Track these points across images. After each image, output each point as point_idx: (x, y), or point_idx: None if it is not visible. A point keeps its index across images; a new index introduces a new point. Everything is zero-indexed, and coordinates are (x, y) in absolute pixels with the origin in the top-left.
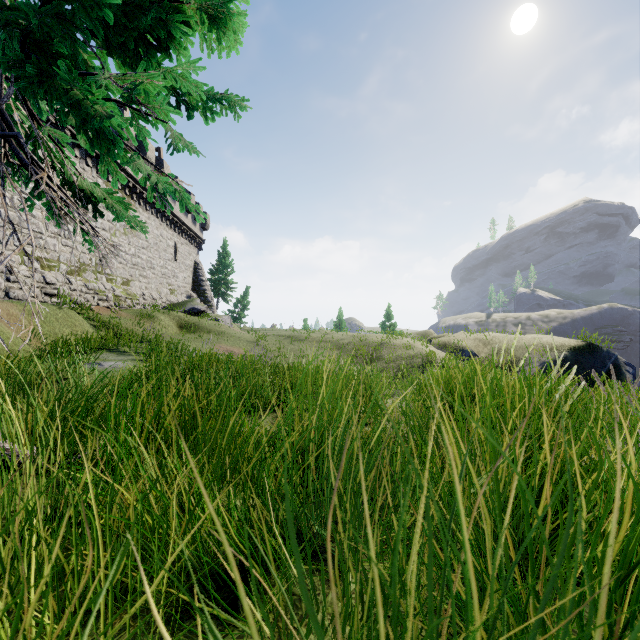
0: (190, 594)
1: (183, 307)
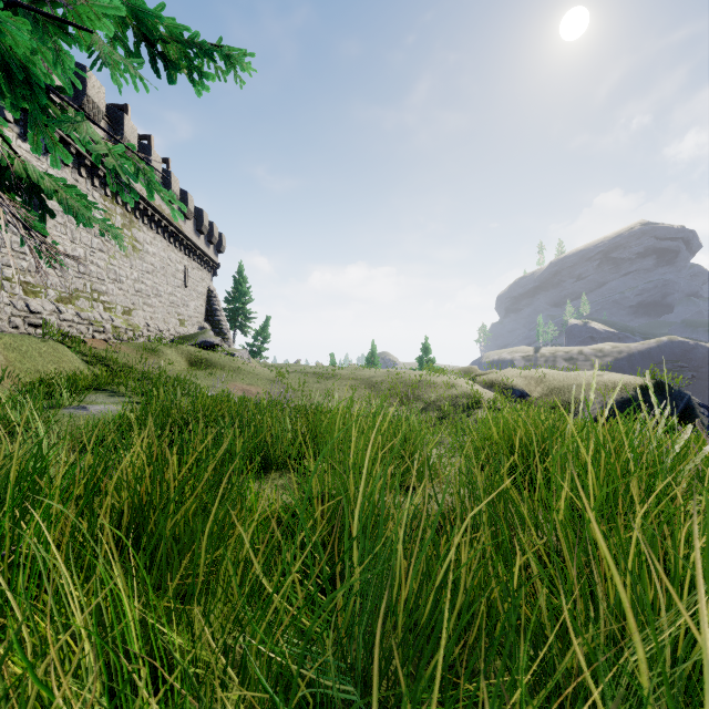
0: None
1: (194, 340)
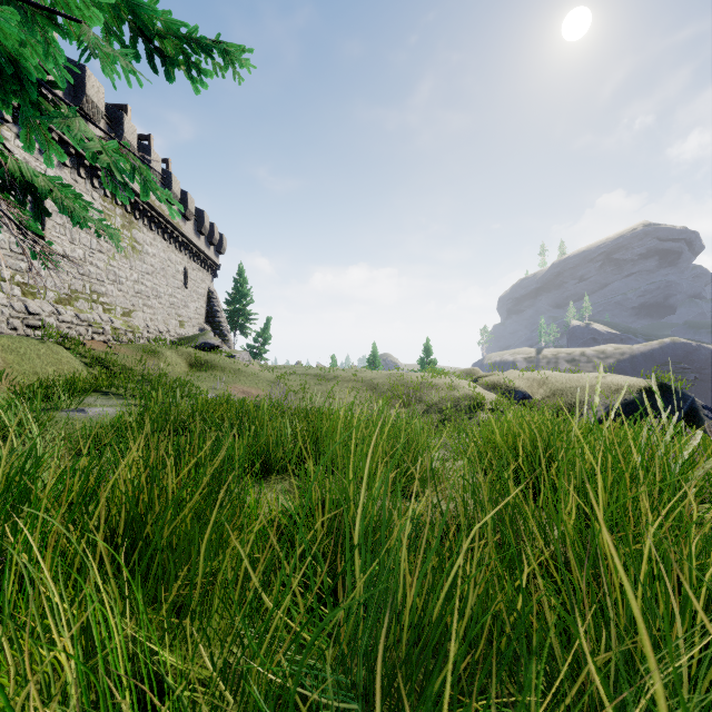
0: None
1: (194, 341)
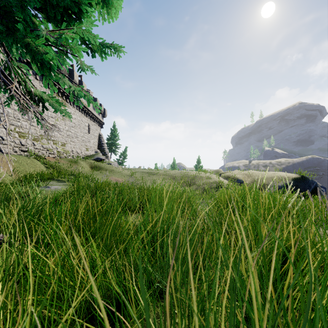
0: (87, 321)
1: (93, 157)
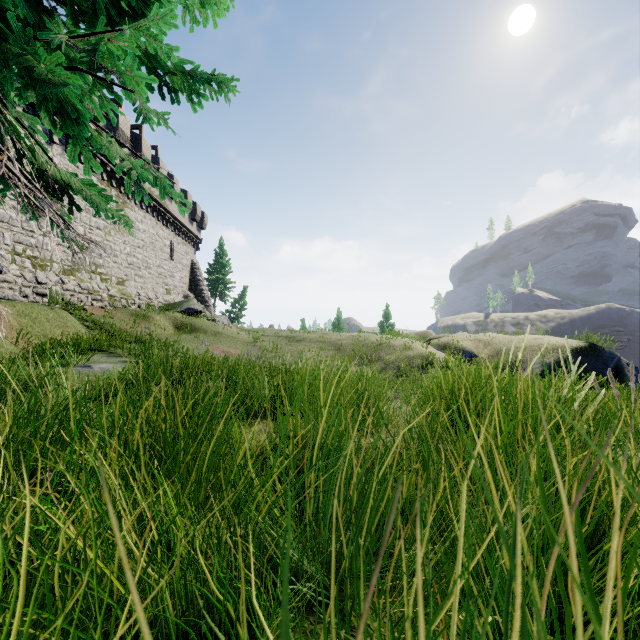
0: None
1: (179, 307)
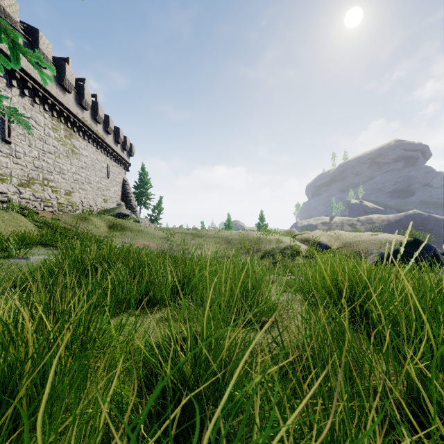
0: None
1: (112, 212)
